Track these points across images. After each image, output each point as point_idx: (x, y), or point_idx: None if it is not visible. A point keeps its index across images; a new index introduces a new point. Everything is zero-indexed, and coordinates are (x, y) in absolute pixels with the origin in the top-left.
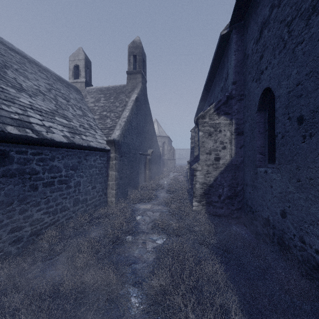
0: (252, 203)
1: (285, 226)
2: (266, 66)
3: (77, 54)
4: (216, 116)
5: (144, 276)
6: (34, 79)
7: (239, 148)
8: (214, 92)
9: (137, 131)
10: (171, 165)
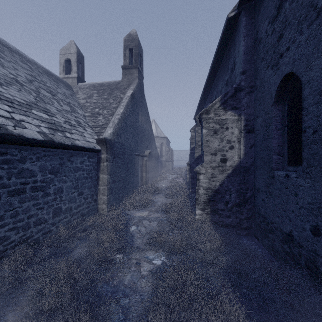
0: (267, 213)
1: (319, 246)
2: (287, 46)
3: (68, 47)
4: (222, 111)
5: (136, 318)
6: (11, 67)
7: (249, 148)
8: (217, 87)
9: (133, 130)
10: (169, 167)
